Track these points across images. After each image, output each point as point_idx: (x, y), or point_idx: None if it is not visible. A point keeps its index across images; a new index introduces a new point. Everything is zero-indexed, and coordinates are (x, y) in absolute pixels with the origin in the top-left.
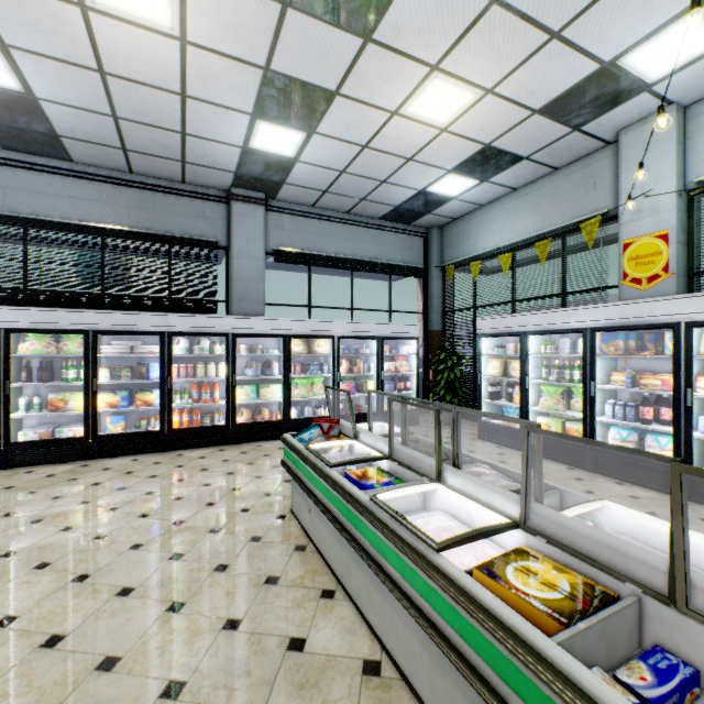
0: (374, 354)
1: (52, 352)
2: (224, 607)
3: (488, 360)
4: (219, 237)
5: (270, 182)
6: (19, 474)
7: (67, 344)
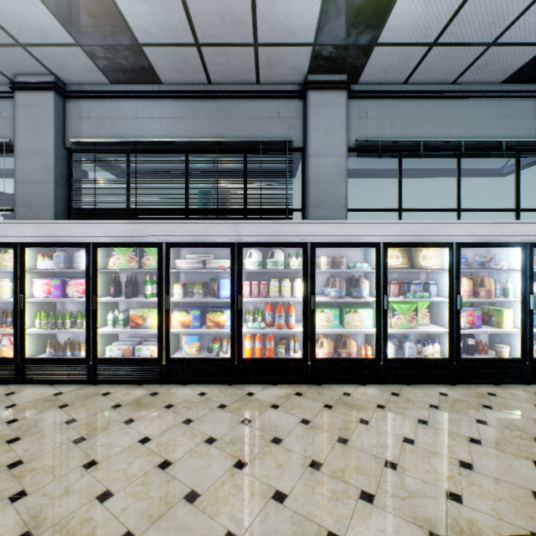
0: (516, 270)
1: (133, 267)
2: None
3: None
4: (294, 137)
5: (355, 49)
6: (95, 396)
7: (149, 259)
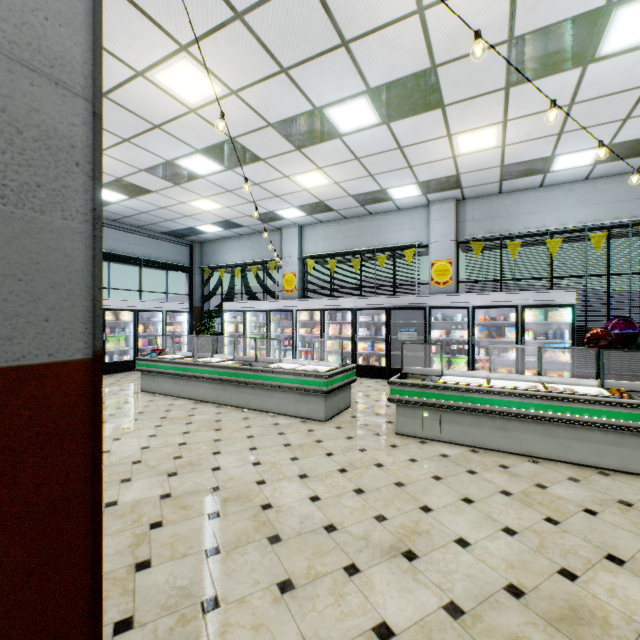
0: (161, 321)
1: None
2: (140, 405)
3: (229, 324)
4: None
5: None
6: None
7: None
